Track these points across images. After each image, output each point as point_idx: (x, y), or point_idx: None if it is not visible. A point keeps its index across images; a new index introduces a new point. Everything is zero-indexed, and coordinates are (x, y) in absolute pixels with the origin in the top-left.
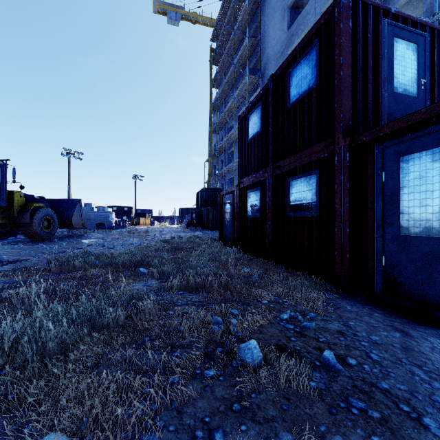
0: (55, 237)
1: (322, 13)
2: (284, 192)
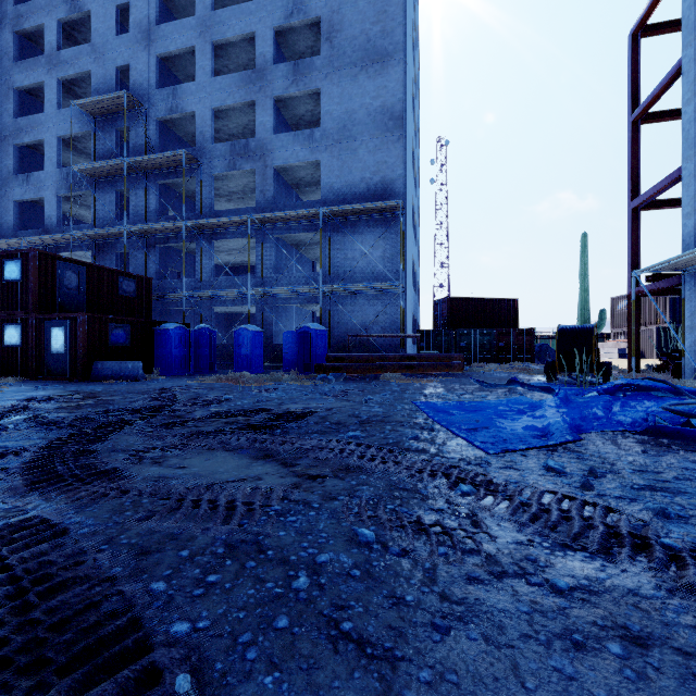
0: None
1: (59, 138)
2: (0, 331)
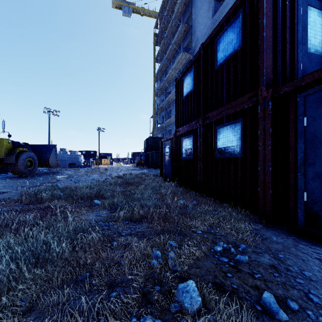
0: (36, 174)
1: None
2: (212, 137)
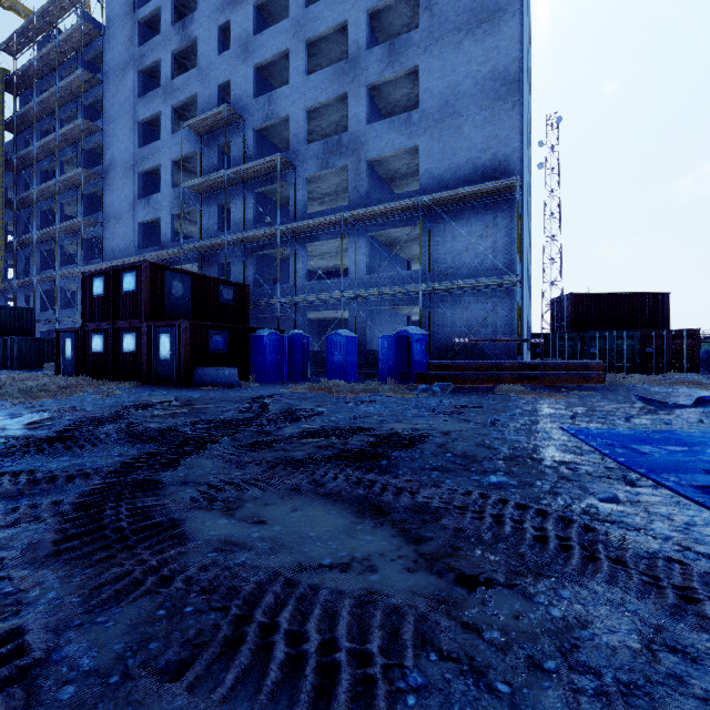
0: None
1: (172, 161)
2: (120, 339)
